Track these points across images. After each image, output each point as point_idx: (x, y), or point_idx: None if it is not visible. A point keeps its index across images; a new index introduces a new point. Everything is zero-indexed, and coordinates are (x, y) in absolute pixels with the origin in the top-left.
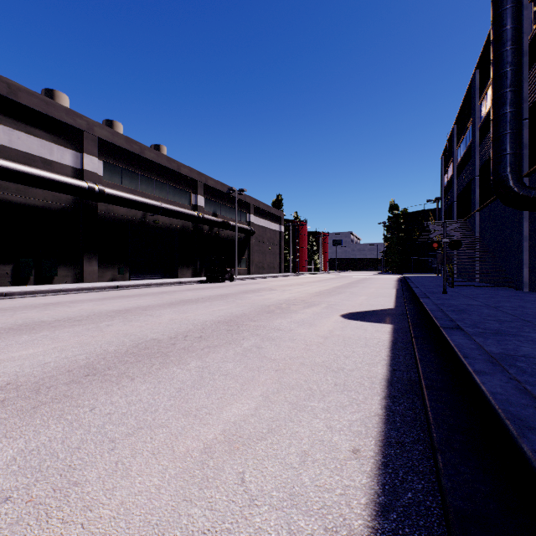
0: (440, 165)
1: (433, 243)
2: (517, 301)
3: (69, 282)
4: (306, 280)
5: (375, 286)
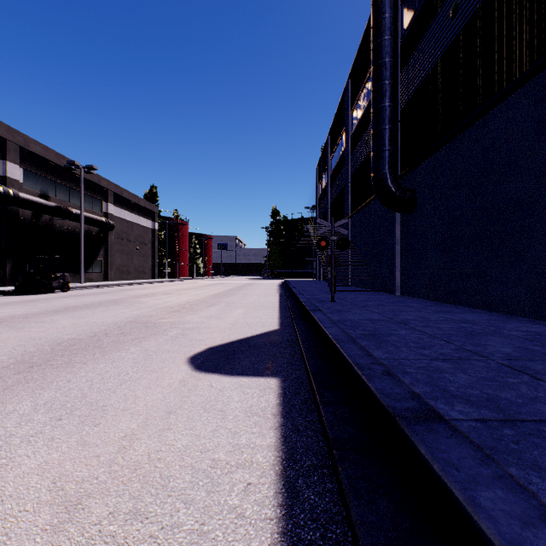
0: (316, 175)
1: (321, 241)
2: (411, 310)
3: None
4: (179, 288)
5: (257, 292)
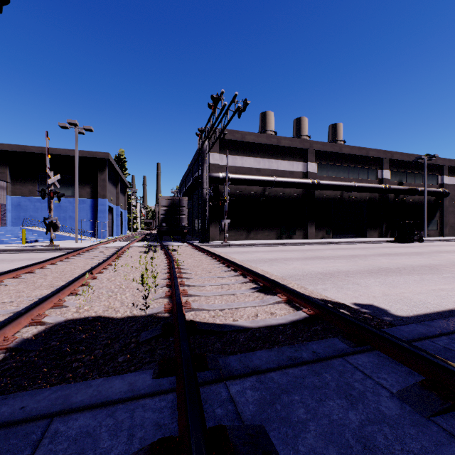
0: None
1: None
2: None
3: (300, 238)
4: None
5: None
